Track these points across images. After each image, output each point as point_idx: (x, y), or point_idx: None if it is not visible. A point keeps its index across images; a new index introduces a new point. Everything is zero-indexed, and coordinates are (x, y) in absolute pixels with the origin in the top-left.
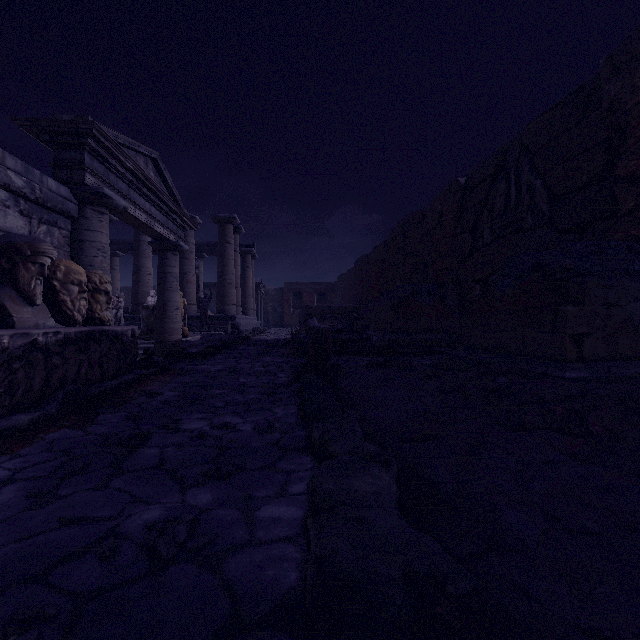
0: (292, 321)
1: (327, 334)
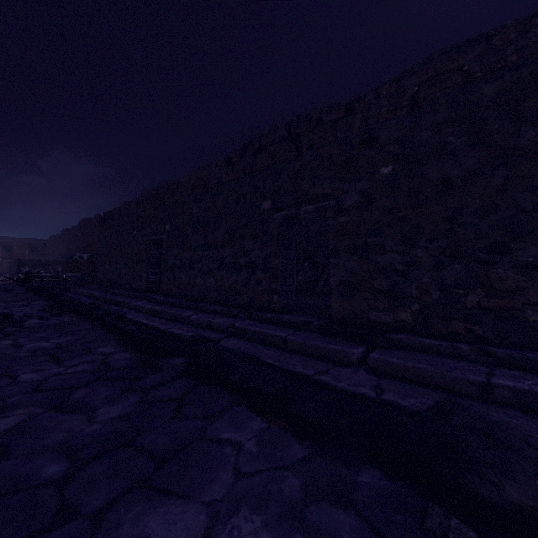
0: (1, 269)
1: (31, 272)
